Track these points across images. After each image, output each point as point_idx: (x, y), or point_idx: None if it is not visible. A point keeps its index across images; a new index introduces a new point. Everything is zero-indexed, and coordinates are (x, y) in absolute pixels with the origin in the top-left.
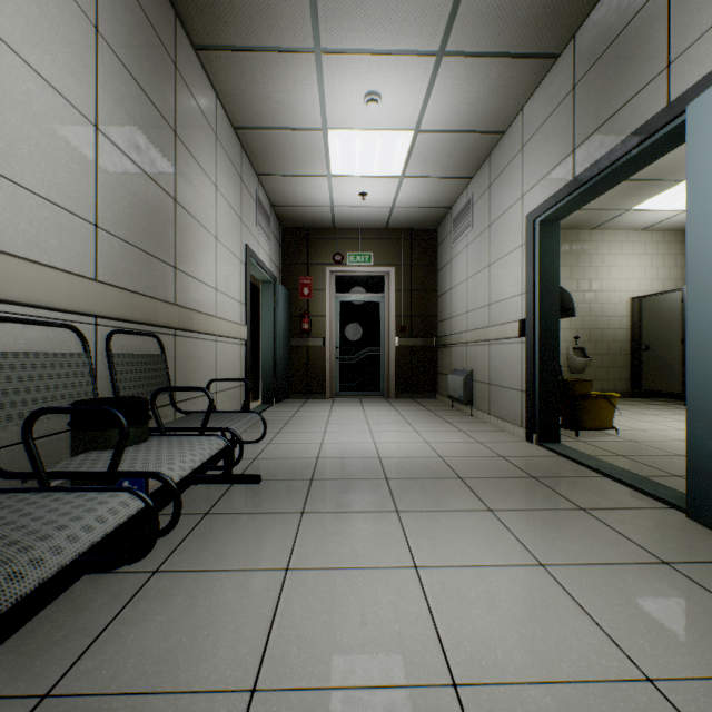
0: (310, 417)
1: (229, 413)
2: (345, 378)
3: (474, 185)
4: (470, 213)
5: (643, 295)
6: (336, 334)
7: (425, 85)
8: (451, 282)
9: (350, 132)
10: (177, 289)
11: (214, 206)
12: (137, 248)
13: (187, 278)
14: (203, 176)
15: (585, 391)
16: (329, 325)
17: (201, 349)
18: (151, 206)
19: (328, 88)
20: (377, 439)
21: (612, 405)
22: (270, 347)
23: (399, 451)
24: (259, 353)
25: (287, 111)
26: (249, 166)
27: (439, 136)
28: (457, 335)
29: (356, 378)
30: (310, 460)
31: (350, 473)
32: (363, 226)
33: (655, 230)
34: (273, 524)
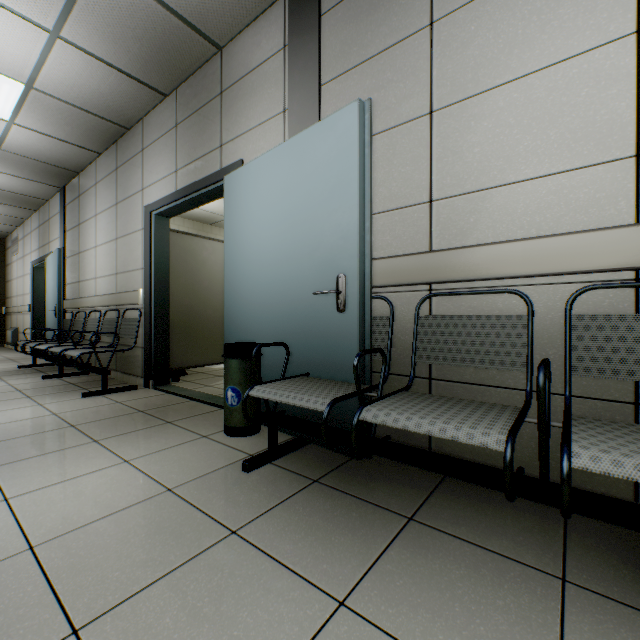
0: None
1: None
2: None
3: (20, 231)
4: (18, 244)
5: None
6: None
7: None
8: (12, 276)
9: None
10: None
11: None
12: None
13: None
14: None
15: None
16: None
17: None
18: None
19: None
20: None
21: None
22: None
23: None
24: None
25: None
26: None
27: None
28: (13, 308)
29: None
30: None
31: None
32: None
33: None
34: None
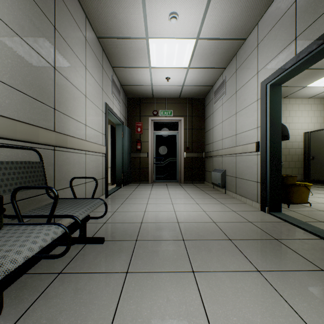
0: (140, 194)
1: (83, 199)
2: (158, 173)
3: (226, 72)
4: (224, 87)
5: (311, 131)
6: (154, 151)
7: (204, 7)
8: (213, 124)
9: (161, 40)
10: (56, 122)
11: (84, 78)
12: (21, 92)
13: (64, 116)
14: (76, 59)
15: (293, 182)
16: (151, 146)
17: (75, 158)
18: (34, 67)
19: (148, 10)
20: (176, 209)
21: (308, 190)
22: (120, 157)
23: (189, 217)
24: (115, 160)
25: (126, 26)
26: (107, 61)
27: (210, 42)
28: (217, 151)
29: (164, 173)
30: (137, 224)
31: (161, 235)
32: (167, 96)
33: (316, 98)
34: (103, 285)
